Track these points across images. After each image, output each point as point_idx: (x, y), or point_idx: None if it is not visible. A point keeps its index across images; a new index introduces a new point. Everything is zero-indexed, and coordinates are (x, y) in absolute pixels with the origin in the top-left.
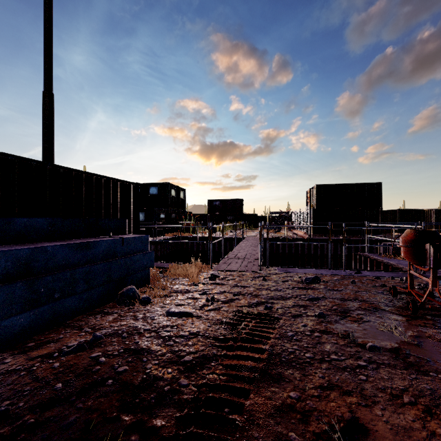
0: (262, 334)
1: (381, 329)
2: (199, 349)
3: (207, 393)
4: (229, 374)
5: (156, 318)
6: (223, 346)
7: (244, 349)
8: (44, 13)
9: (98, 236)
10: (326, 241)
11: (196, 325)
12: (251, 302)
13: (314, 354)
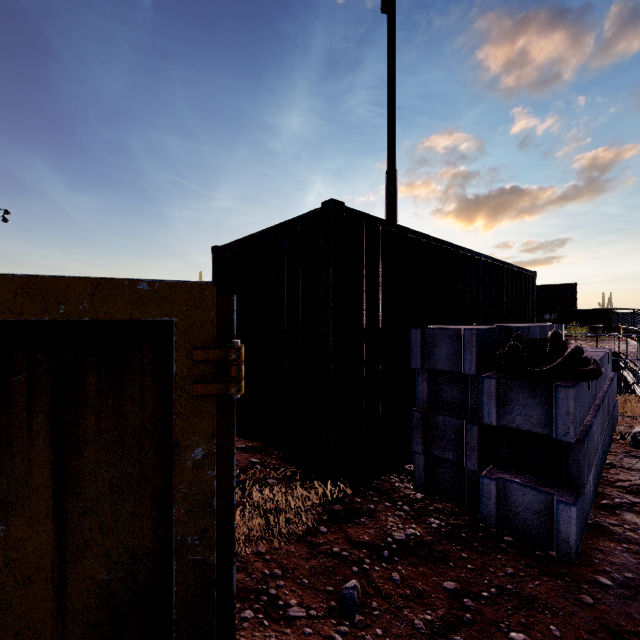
0: None
1: None
2: None
3: None
4: None
5: None
6: None
7: None
8: (388, 77)
9: None
10: None
11: None
12: None
13: None
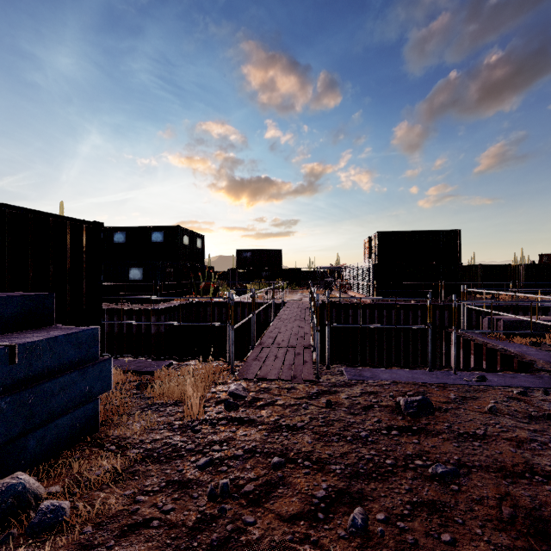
0: None
1: None
2: None
3: None
4: None
5: None
6: None
7: None
8: None
9: None
10: (394, 307)
11: None
12: (313, 493)
13: None
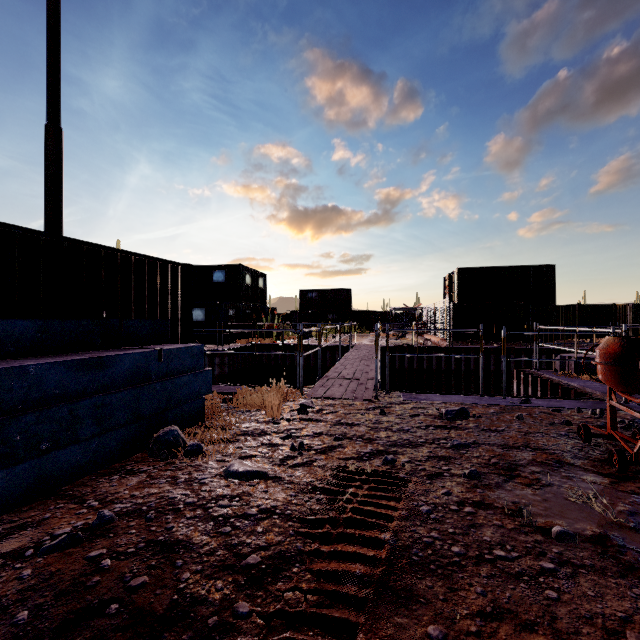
0: (380, 511)
1: (572, 500)
2: (273, 541)
3: (282, 630)
4: (323, 590)
5: (207, 481)
6: (314, 534)
7: (350, 539)
8: (47, 5)
9: (121, 347)
10: (473, 351)
11: (271, 494)
12: (361, 451)
13: (466, 547)
